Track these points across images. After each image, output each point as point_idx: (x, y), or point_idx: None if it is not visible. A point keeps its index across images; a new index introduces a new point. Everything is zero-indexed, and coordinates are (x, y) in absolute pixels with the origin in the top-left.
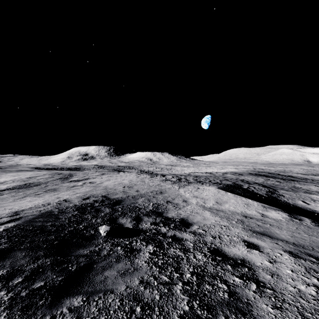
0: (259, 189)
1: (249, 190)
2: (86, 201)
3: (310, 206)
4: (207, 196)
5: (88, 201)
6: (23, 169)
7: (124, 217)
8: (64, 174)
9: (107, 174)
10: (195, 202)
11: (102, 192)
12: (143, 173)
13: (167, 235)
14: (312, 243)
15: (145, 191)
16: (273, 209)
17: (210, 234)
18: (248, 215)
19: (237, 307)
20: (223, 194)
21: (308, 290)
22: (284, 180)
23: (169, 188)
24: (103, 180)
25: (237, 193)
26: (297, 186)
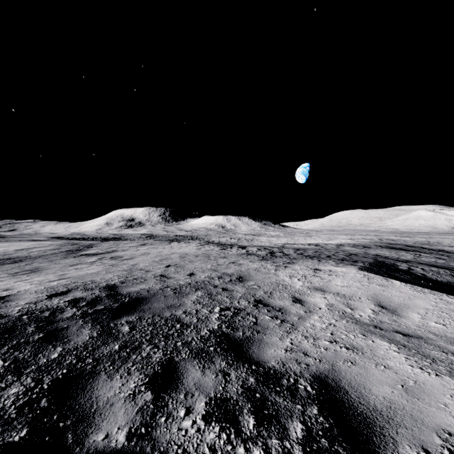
0: (434, 272)
1: (416, 274)
2: (50, 302)
3: None
4: (346, 287)
5: (57, 301)
6: (34, 239)
7: (123, 367)
8: (80, 245)
9: (150, 245)
10: (323, 303)
11: (117, 276)
12: (210, 244)
13: None
14: None
15: (207, 275)
16: None
17: None
18: None
19: None
20: (383, 283)
21: None
22: (447, 256)
23: (255, 269)
24: (138, 253)
25: (405, 281)
26: None
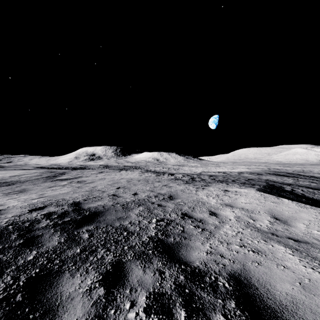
0: (311, 192)
1: (297, 194)
2: (30, 215)
3: None
4: (248, 204)
5: (35, 214)
6: (24, 168)
7: (82, 267)
8: (56, 172)
9: (105, 173)
10: (232, 215)
11: (81, 195)
12: (148, 172)
13: None
14: None
15: (147, 195)
16: None
17: None
18: None
19: None
20: (275, 201)
21: None
22: (318, 181)
23: (181, 190)
24: (97, 178)
25: (290, 199)
26: None
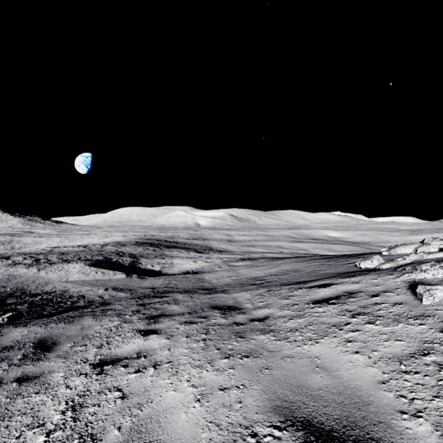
0: (126, 261)
1: (116, 263)
2: None
3: (154, 268)
4: (71, 273)
5: None
6: None
7: None
8: None
9: None
10: (58, 280)
11: None
12: None
13: (36, 300)
14: (122, 284)
15: None
16: (120, 273)
17: (68, 292)
18: (101, 280)
19: (73, 303)
20: (87, 269)
21: (101, 294)
22: (160, 248)
23: (25, 273)
24: None
25: (102, 267)
26: (165, 253)
